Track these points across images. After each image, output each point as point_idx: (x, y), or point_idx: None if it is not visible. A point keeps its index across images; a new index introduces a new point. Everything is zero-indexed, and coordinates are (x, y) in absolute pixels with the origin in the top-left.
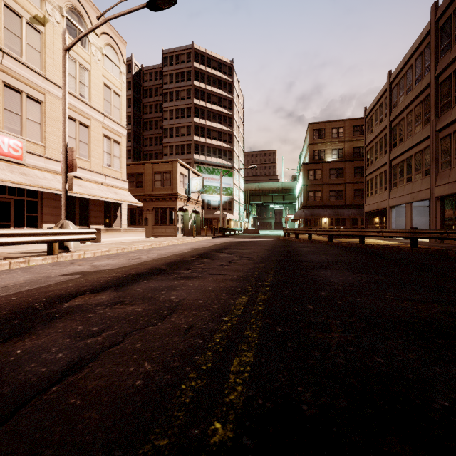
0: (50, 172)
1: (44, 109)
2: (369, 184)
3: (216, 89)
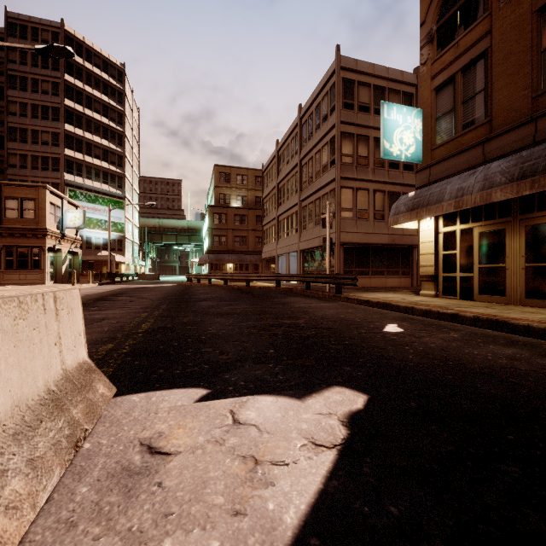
0: None
1: None
2: (265, 234)
3: (101, 94)
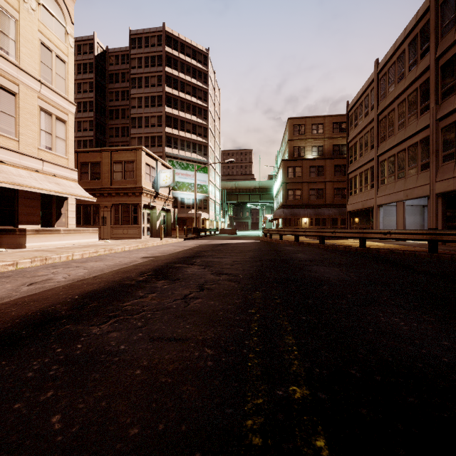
0: None
1: None
2: (352, 182)
3: (191, 78)
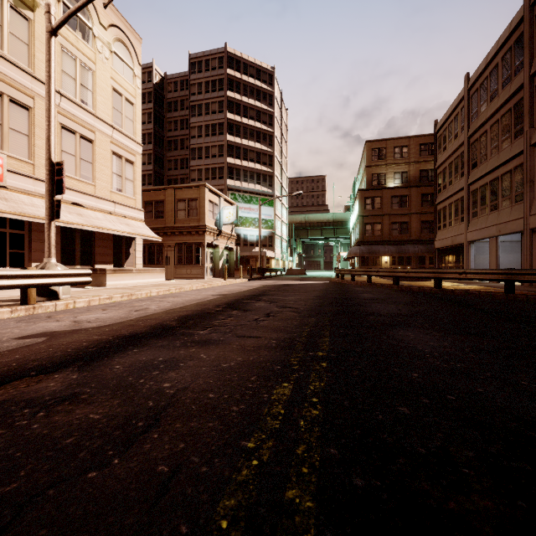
0: (42, 197)
1: (33, 117)
2: (441, 215)
3: (254, 101)
